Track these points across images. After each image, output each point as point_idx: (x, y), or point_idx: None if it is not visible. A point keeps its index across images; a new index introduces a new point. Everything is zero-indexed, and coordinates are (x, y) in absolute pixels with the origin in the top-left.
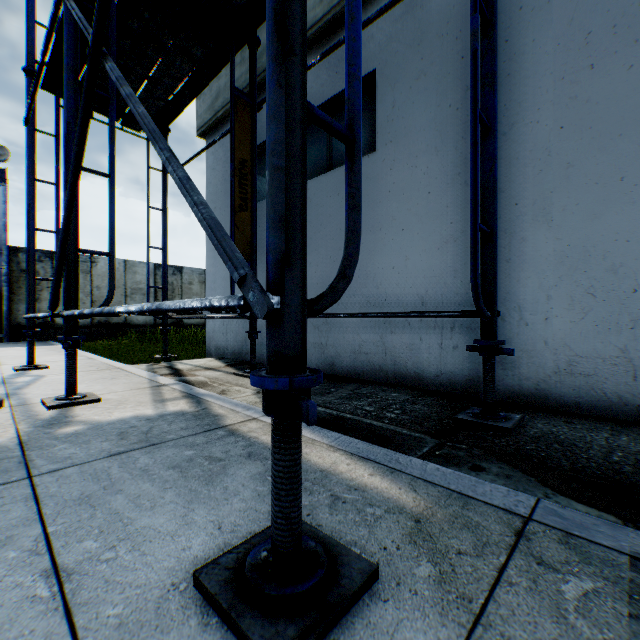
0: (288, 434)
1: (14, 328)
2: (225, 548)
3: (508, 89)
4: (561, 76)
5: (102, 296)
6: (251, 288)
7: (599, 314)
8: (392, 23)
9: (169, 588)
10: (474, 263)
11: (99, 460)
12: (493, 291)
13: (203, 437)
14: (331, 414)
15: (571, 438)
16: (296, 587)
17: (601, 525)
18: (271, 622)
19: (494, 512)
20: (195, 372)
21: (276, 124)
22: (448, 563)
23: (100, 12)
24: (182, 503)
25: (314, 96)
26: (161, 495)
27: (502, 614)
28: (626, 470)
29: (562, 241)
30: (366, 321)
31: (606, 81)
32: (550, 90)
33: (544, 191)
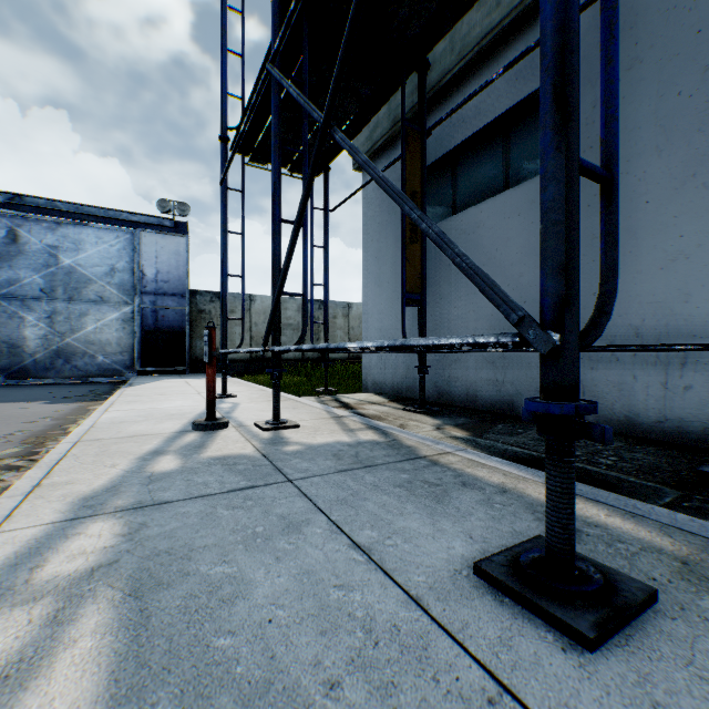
0: (565, 455)
1: (192, 362)
2: (485, 553)
3: None
4: None
5: (258, 332)
6: (530, 327)
7: None
8: (592, 10)
9: (454, 572)
10: None
11: (332, 474)
12: None
13: (409, 464)
14: (531, 455)
15: None
16: (580, 587)
17: None
18: (566, 608)
19: None
20: (363, 406)
21: (554, 184)
22: None
23: (333, 92)
24: (425, 515)
25: (488, 110)
26: (402, 506)
27: None
28: None
29: None
30: None
31: None
32: None
33: None
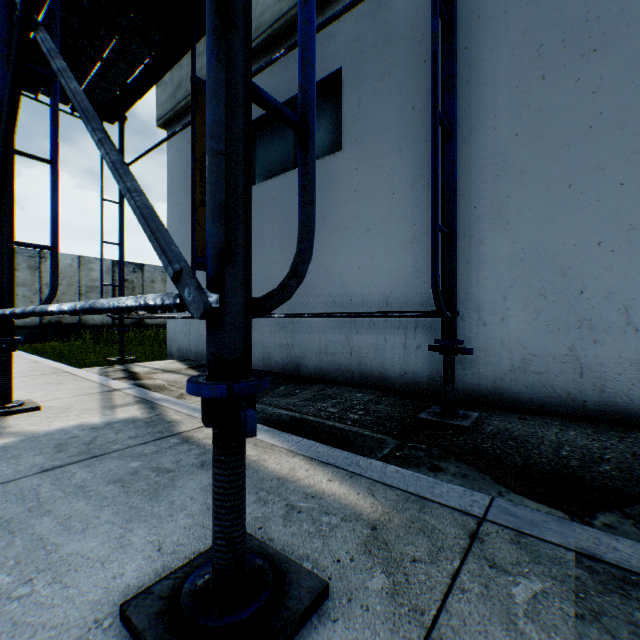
0: (229, 446)
1: None
2: (163, 572)
3: (468, 95)
4: (516, 85)
5: None
6: (187, 285)
7: (550, 314)
8: (357, 23)
9: (91, 626)
10: (434, 264)
11: (28, 477)
12: (453, 292)
13: (153, 446)
14: (294, 417)
15: (524, 434)
16: (236, 615)
17: (550, 522)
18: None
19: (450, 514)
20: (153, 375)
21: (215, 104)
22: (402, 572)
23: None
24: (120, 523)
25: (280, 91)
26: (96, 514)
27: (454, 625)
28: (573, 464)
29: (517, 244)
30: (332, 321)
31: (556, 92)
32: (506, 98)
33: (501, 195)
